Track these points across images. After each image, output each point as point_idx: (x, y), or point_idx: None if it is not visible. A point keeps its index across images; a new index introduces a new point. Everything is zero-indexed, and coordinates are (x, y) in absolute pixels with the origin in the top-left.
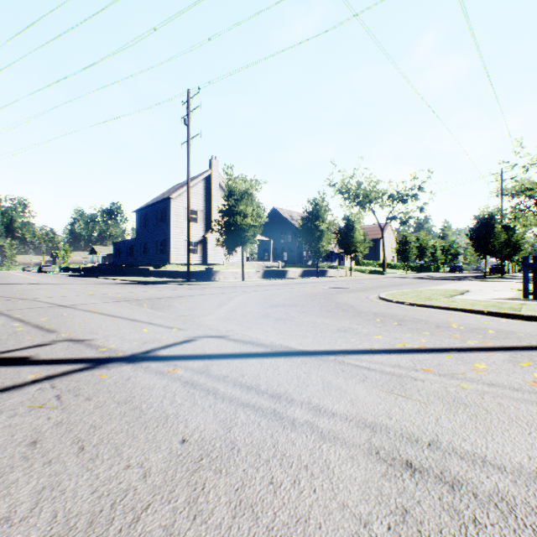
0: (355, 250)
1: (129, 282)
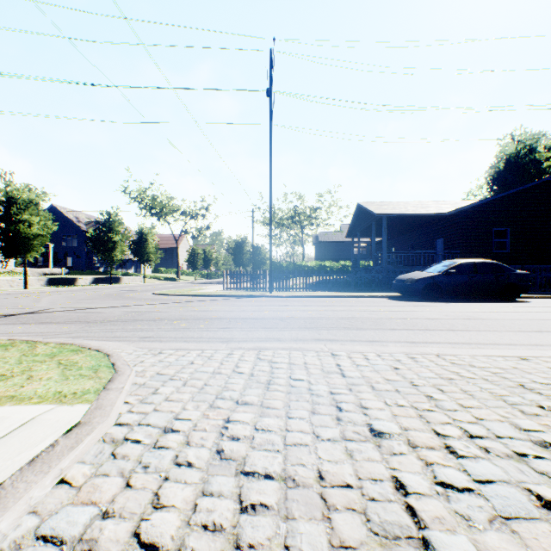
0: (149, 260)
1: None
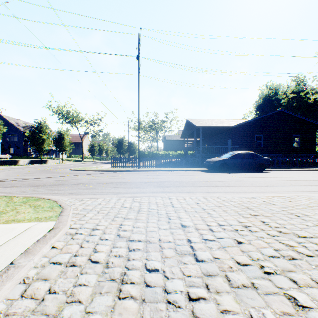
0: (65, 150)
1: None
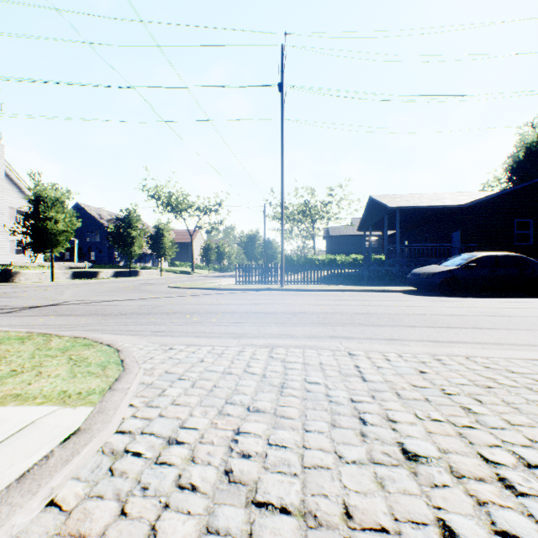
0: (165, 254)
1: None
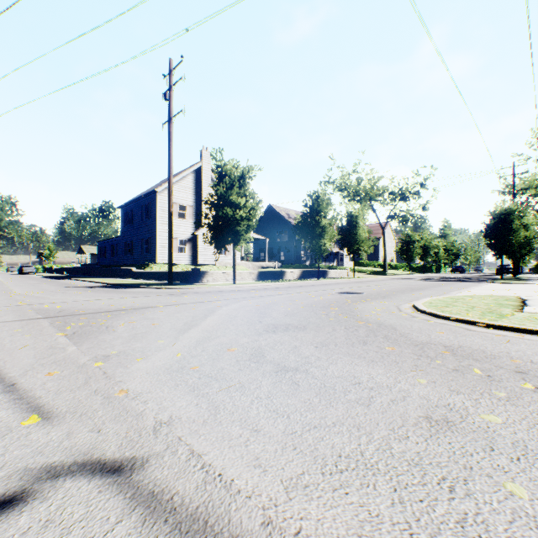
0: (358, 249)
1: (102, 285)
